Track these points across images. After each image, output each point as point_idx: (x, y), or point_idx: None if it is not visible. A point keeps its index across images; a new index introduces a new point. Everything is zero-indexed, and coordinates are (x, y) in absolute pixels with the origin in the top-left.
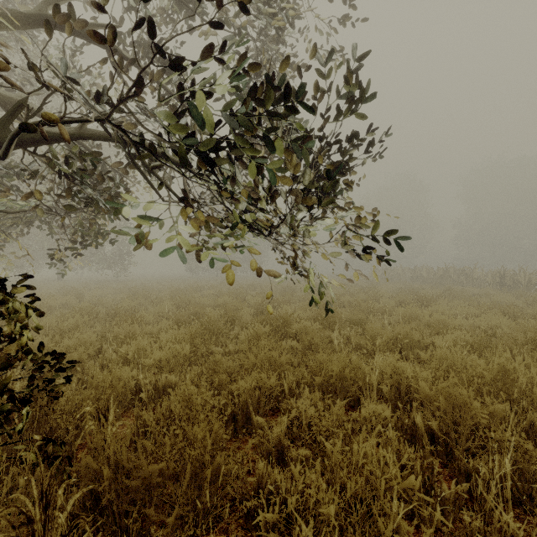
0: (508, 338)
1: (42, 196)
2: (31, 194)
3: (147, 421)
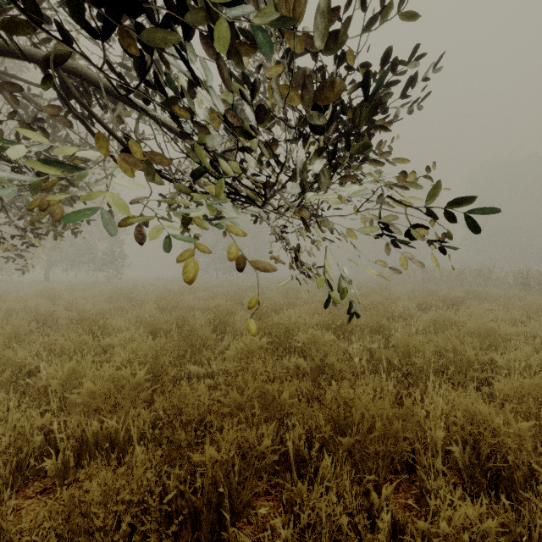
0: None
1: None
2: None
3: None
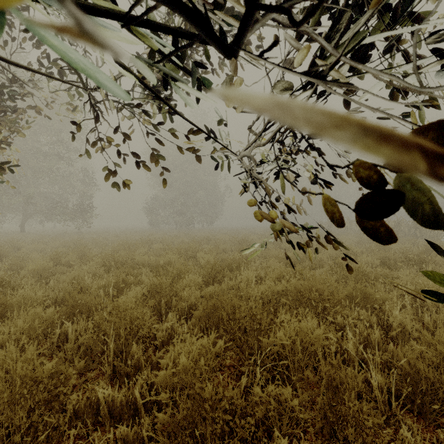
0: None
1: None
2: None
3: None
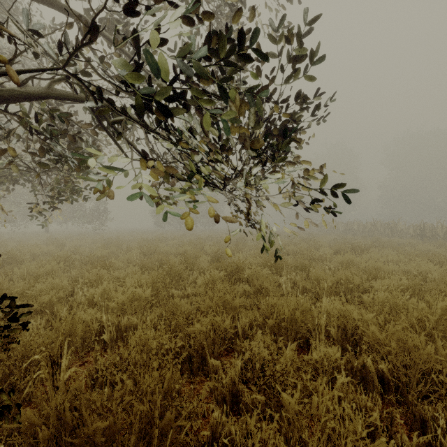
0: (439, 282)
1: (15, 152)
2: (4, 150)
3: (102, 366)
